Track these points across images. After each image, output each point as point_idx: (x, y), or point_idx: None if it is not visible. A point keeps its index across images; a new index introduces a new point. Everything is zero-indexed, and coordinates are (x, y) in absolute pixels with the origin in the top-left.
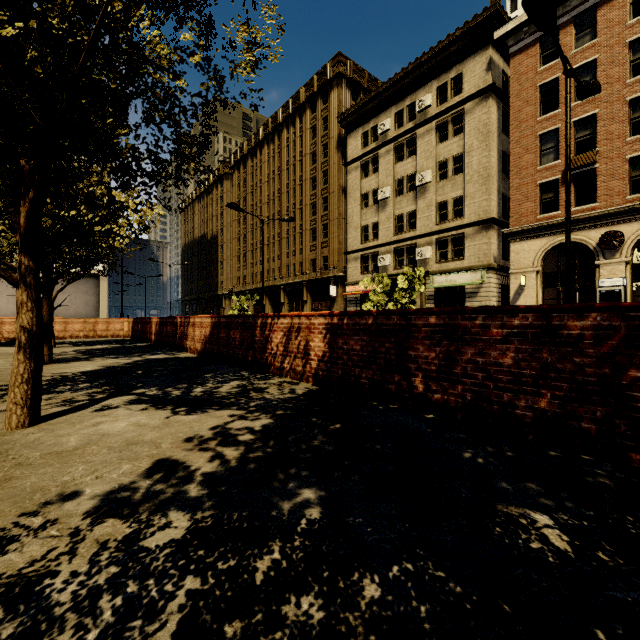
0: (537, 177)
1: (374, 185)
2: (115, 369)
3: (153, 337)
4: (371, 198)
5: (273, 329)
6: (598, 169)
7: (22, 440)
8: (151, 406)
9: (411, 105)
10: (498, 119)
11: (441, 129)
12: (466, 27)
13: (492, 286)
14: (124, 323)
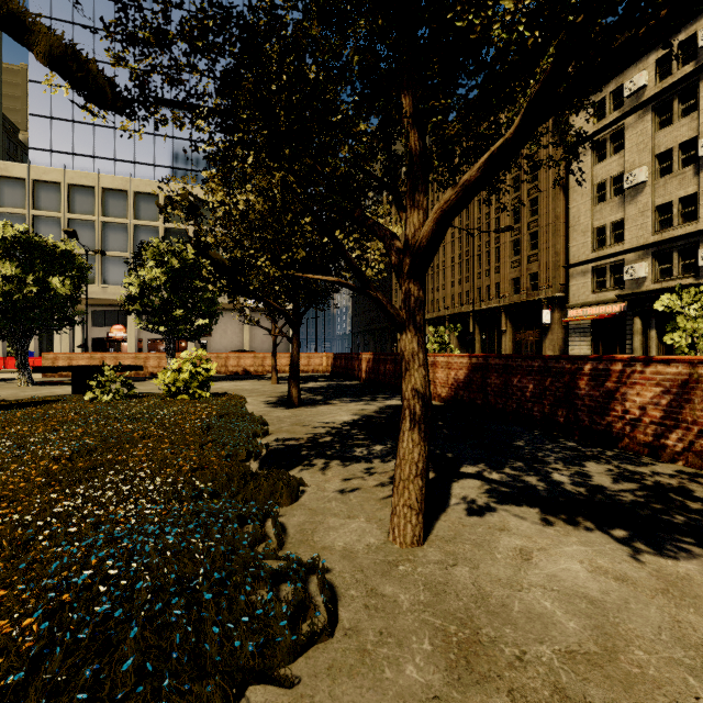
0: None
1: (615, 169)
2: (377, 421)
3: (363, 375)
4: (610, 188)
5: (629, 381)
6: None
7: (457, 585)
8: (546, 514)
9: (687, 40)
10: None
11: None
12: None
13: None
14: (323, 358)
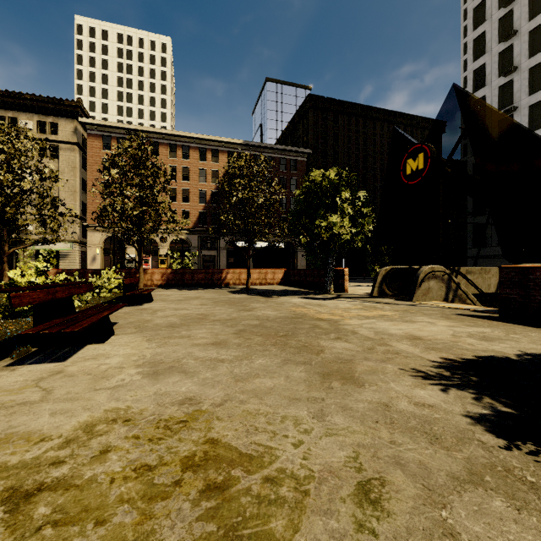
0: (101, 202)
1: None
2: None
3: None
4: None
5: None
6: None
7: None
8: None
9: (13, 118)
10: (80, 161)
11: (41, 148)
12: (61, 101)
13: (77, 252)
14: None
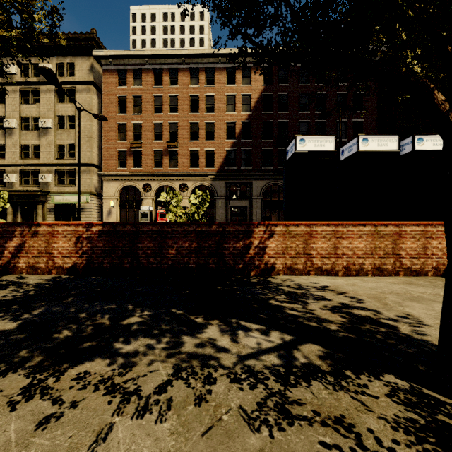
0: (117, 146)
1: (0, 113)
2: None
3: None
4: None
5: None
6: (143, 151)
7: None
8: None
9: (36, 64)
10: (99, 104)
11: (60, 93)
12: (76, 35)
13: (94, 205)
14: None
